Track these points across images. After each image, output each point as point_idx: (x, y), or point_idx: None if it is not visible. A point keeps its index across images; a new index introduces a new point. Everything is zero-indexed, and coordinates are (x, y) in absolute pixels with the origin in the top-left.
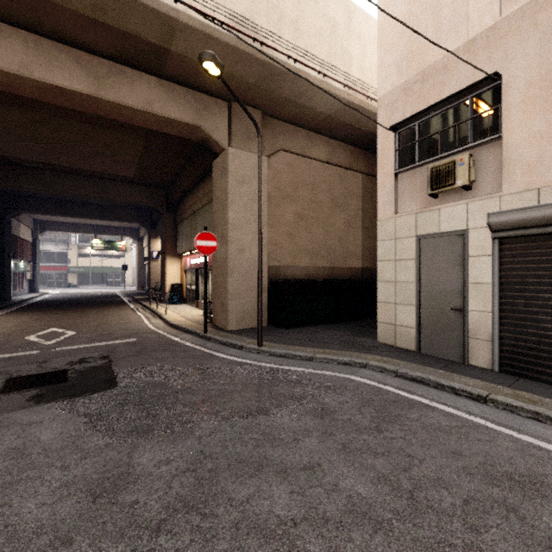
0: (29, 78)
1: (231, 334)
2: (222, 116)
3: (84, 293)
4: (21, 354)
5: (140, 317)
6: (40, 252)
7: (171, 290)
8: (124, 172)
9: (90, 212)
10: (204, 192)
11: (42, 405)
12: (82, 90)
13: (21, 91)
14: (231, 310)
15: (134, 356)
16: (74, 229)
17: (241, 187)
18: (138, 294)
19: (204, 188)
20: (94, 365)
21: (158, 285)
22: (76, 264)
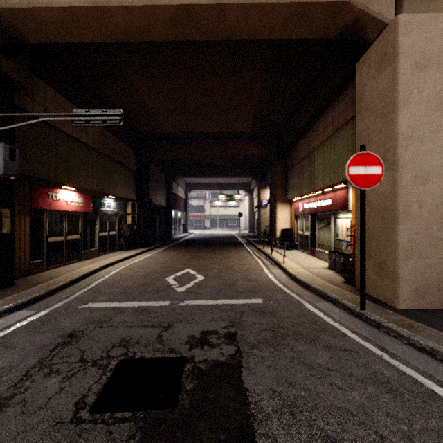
0: (159, 6)
1: (414, 320)
2: None
3: (213, 234)
4: (153, 305)
5: (258, 263)
6: (190, 205)
7: (281, 235)
8: (242, 127)
9: (217, 172)
10: (327, 123)
11: None
12: None
13: (156, 34)
14: (403, 277)
15: (270, 346)
16: (208, 188)
17: (422, 74)
18: (250, 236)
19: (327, 118)
20: (217, 356)
21: (266, 230)
22: (209, 213)
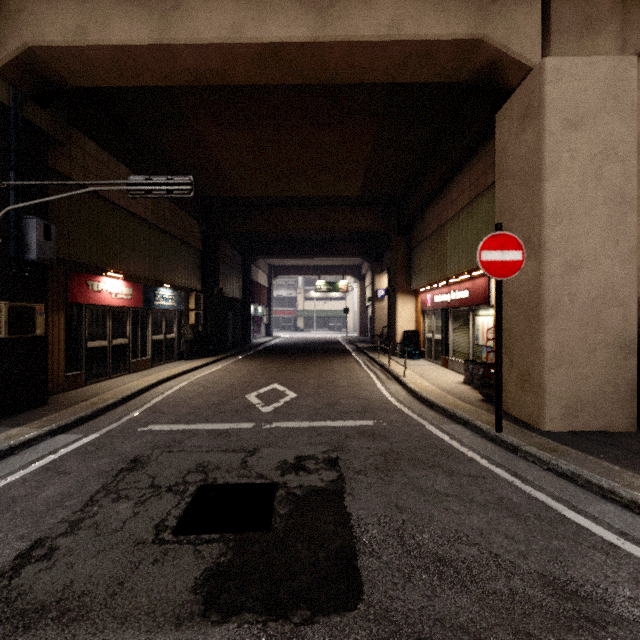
0: (241, 45)
1: (561, 443)
2: (527, 3)
3: (308, 338)
4: (232, 427)
5: (369, 377)
6: (275, 297)
7: (403, 338)
8: (349, 189)
9: (313, 250)
10: (462, 188)
11: (210, 628)
12: (301, 36)
13: (236, 77)
14: (551, 391)
15: (380, 472)
16: (300, 272)
17: (574, 134)
18: (360, 341)
19: (462, 181)
20: (315, 482)
21: (383, 332)
22: (302, 308)
